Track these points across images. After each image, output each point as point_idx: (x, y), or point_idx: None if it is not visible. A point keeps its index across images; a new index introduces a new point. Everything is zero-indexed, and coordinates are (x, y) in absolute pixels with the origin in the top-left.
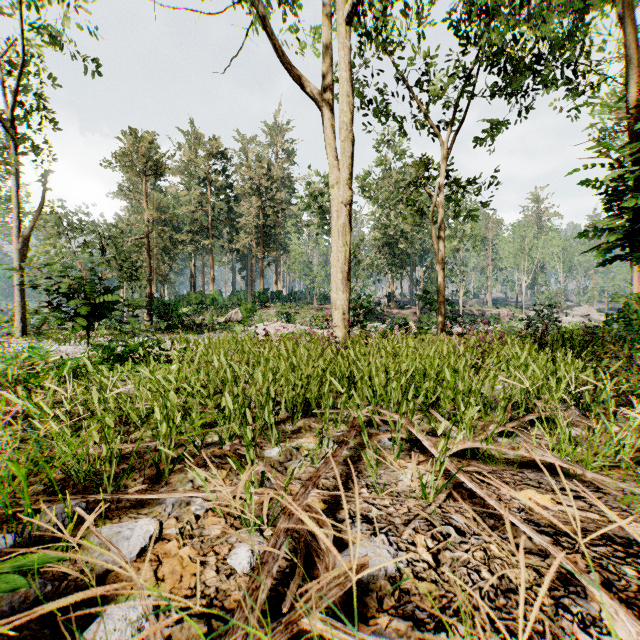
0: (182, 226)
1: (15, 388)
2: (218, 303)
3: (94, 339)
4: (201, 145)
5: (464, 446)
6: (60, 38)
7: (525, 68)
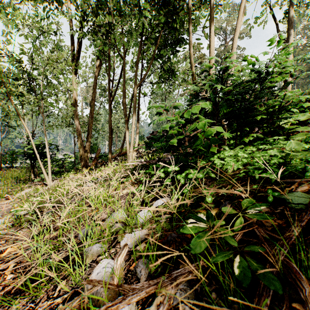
0: None
1: None
2: None
3: None
4: None
5: None
6: None
7: (32, 91)
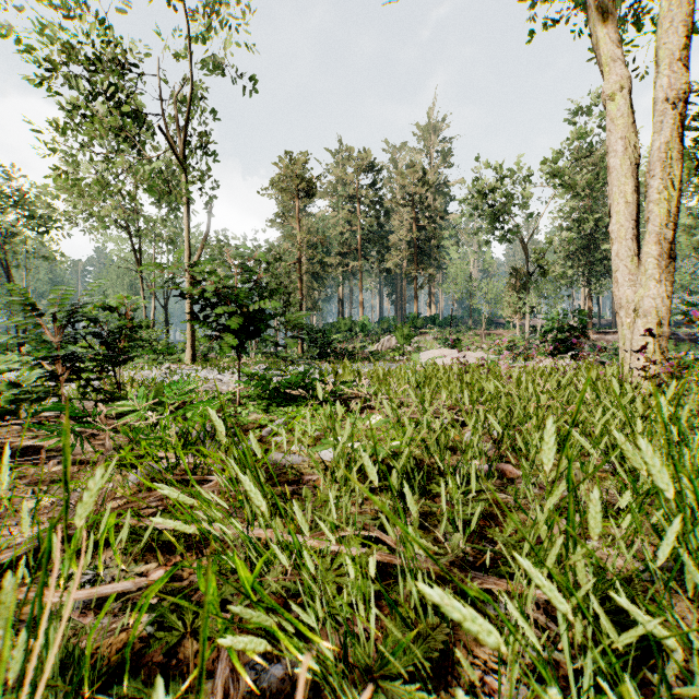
0: (330, 250)
1: (120, 449)
2: (368, 330)
3: (250, 367)
4: (350, 160)
5: None
6: (222, 63)
7: None
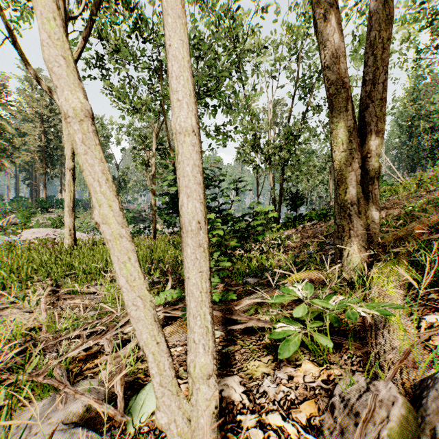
0: None
1: None
2: None
3: None
4: None
5: (67, 290)
6: None
7: None
